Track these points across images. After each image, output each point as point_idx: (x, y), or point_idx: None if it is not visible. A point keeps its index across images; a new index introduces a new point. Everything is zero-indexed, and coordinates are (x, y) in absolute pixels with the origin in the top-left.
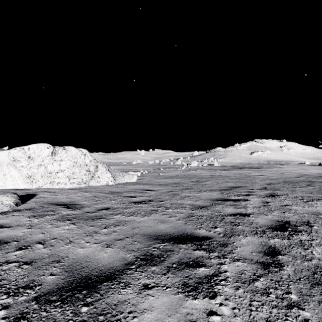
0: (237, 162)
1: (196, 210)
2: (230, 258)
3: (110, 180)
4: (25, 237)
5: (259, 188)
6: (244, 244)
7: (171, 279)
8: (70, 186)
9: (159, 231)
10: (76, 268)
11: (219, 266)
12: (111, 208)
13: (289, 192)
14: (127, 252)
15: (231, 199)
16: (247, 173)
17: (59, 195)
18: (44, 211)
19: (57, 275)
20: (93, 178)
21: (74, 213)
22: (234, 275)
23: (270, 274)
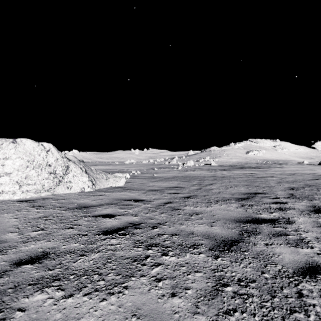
0: (234, 162)
1: (223, 256)
2: None
3: (86, 185)
4: None
5: (285, 195)
6: None
7: None
8: (22, 196)
9: None
10: None
11: None
12: (53, 252)
13: None
14: None
15: (265, 220)
16: (252, 174)
17: None
18: None
19: None
20: (62, 183)
21: None
22: None
23: None
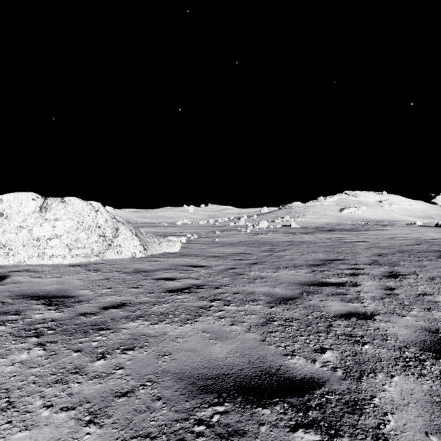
0: (322, 222)
1: (278, 307)
2: None
3: (138, 250)
4: None
5: (367, 262)
6: (398, 401)
7: None
8: (72, 260)
9: (212, 363)
10: None
11: None
12: (129, 303)
13: (417, 270)
14: None
15: (331, 283)
16: (340, 238)
17: (46, 278)
18: (0, 312)
19: None
20: (111, 247)
21: (55, 317)
22: None
23: None
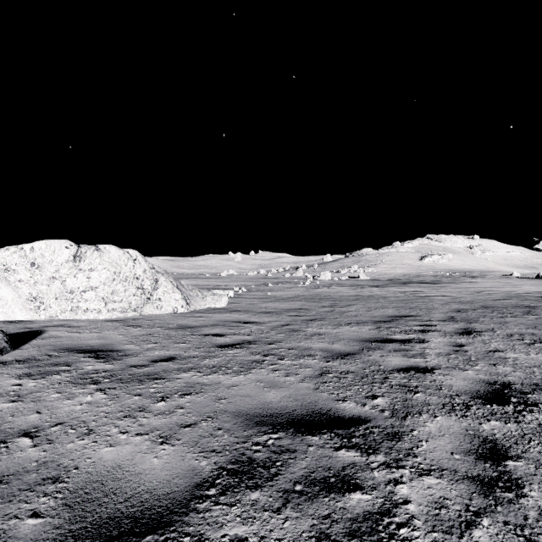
0: (397, 273)
1: (334, 361)
2: (411, 469)
3: (180, 304)
4: (1, 421)
5: (441, 318)
6: (434, 433)
7: (293, 525)
8: (108, 315)
9: (267, 405)
10: (91, 497)
11: (390, 488)
12: (179, 357)
13: (496, 327)
14: (201, 456)
15: (396, 340)
16: (417, 292)
17: (85, 333)
18: (50, 364)
19: (45, 518)
20: (150, 301)
21: (107, 368)
22: (426, 511)
23: (501, 509)
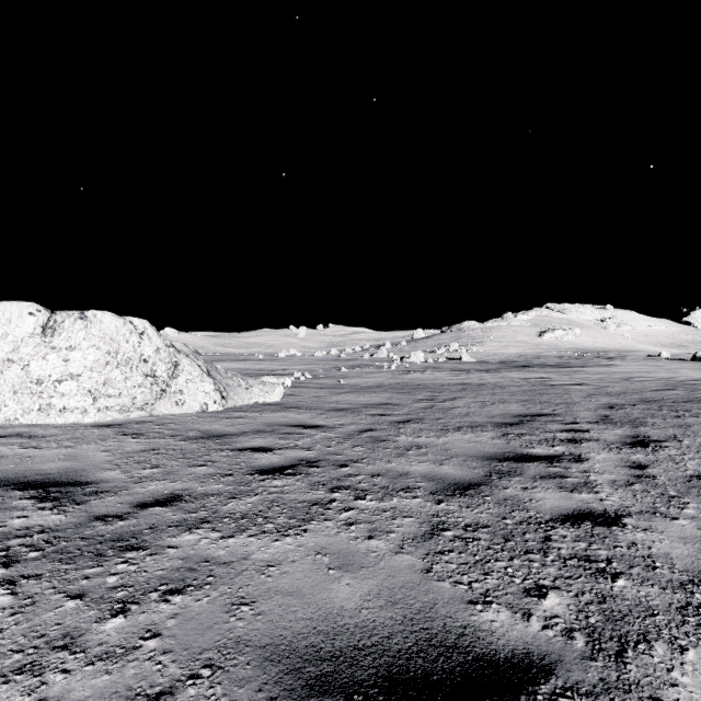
0: (511, 354)
1: (450, 501)
2: None
3: (211, 399)
4: None
5: (592, 419)
6: None
7: None
8: (98, 417)
9: (334, 621)
10: None
11: None
12: (187, 495)
13: (678, 433)
14: None
15: (537, 457)
16: (543, 378)
17: (48, 449)
18: None
19: None
20: (166, 394)
21: (49, 524)
22: None
23: None
